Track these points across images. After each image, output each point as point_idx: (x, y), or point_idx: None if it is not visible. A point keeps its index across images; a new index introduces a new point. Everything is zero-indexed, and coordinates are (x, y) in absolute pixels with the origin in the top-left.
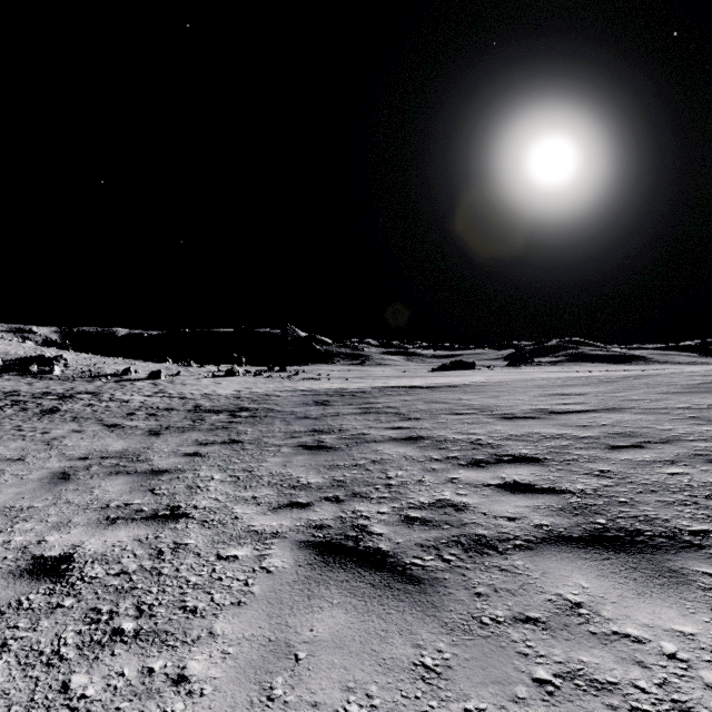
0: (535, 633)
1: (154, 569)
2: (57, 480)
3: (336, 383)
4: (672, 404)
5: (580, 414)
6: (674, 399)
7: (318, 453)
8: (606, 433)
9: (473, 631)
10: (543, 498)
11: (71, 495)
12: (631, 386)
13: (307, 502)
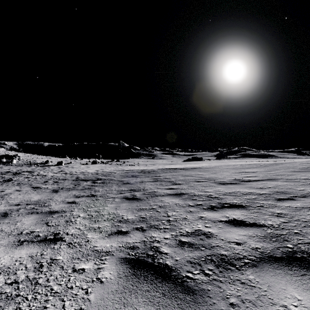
0: None
1: (34, 279)
2: (0, 217)
3: (141, 167)
4: (299, 177)
5: (256, 182)
6: (299, 175)
7: (133, 202)
8: (273, 191)
9: None
10: (252, 230)
11: (4, 226)
12: (276, 168)
13: (126, 230)
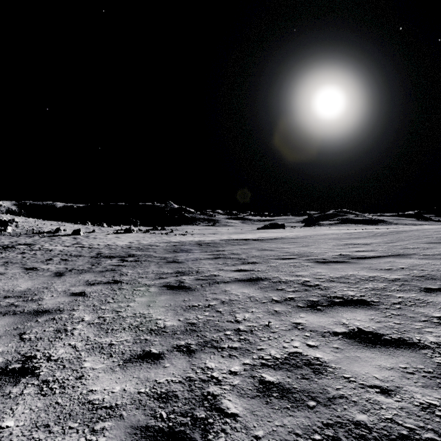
0: None
1: None
2: None
3: (197, 237)
4: None
5: (376, 259)
6: None
7: (178, 293)
8: (410, 276)
9: None
10: (403, 356)
11: None
12: (400, 238)
13: (159, 352)
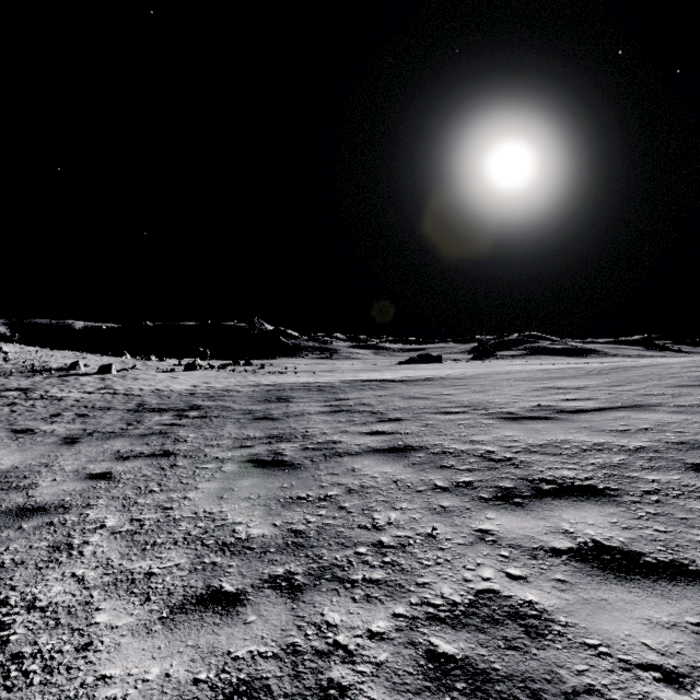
0: None
1: None
2: None
3: (303, 376)
4: None
5: (600, 413)
6: None
7: (272, 473)
8: (662, 442)
9: None
10: (688, 598)
11: None
12: (630, 378)
13: (237, 591)
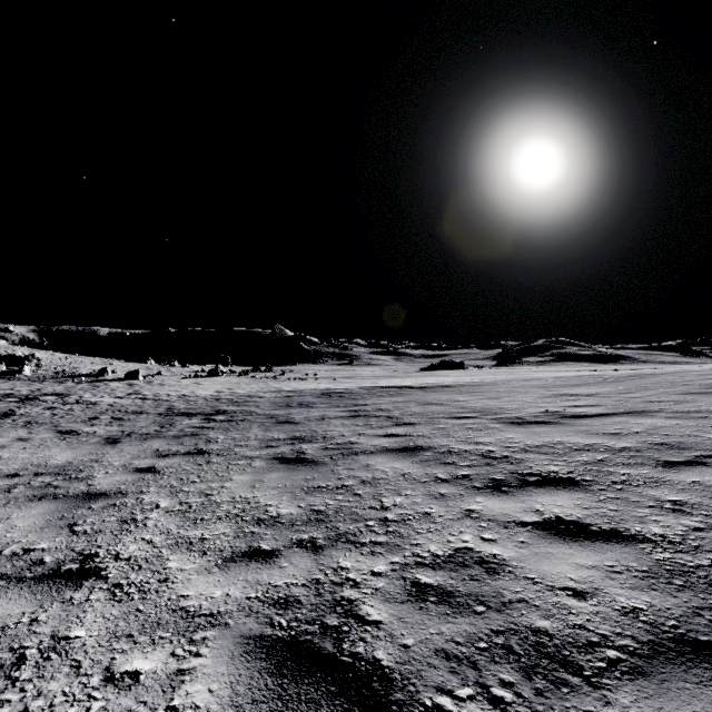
0: None
1: None
2: None
3: (323, 383)
4: (704, 406)
5: (601, 418)
6: (703, 401)
7: (296, 468)
8: (646, 443)
9: None
10: (612, 551)
11: None
12: (643, 386)
13: (272, 549)
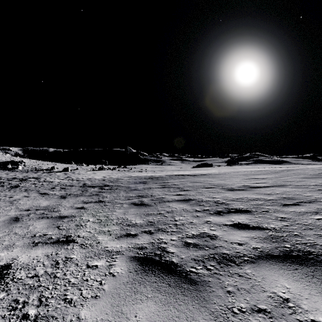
0: (266, 320)
1: (52, 273)
2: (12, 221)
3: (149, 173)
4: (308, 183)
5: (265, 188)
6: (309, 181)
7: (141, 207)
8: (280, 197)
9: (229, 318)
10: (255, 232)
11: (17, 229)
12: (286, 174)
13: (135, 233)
